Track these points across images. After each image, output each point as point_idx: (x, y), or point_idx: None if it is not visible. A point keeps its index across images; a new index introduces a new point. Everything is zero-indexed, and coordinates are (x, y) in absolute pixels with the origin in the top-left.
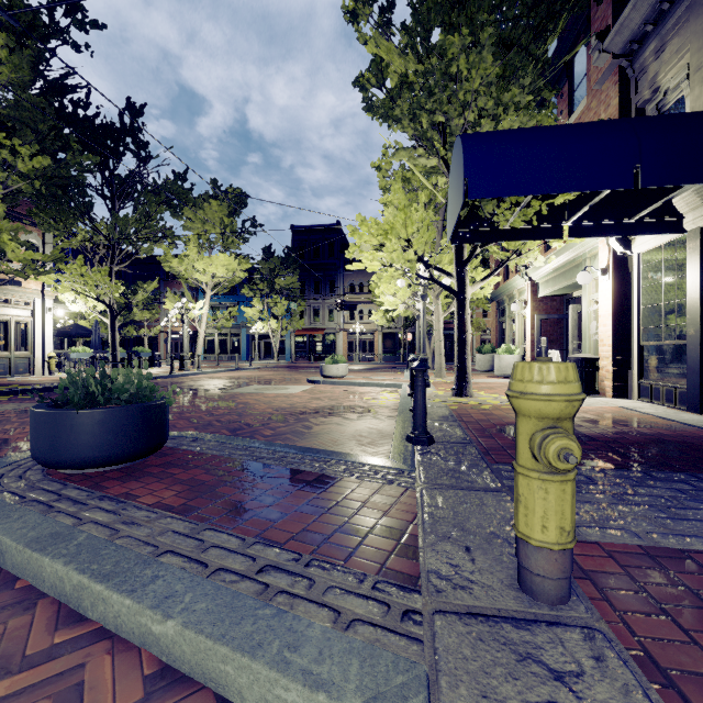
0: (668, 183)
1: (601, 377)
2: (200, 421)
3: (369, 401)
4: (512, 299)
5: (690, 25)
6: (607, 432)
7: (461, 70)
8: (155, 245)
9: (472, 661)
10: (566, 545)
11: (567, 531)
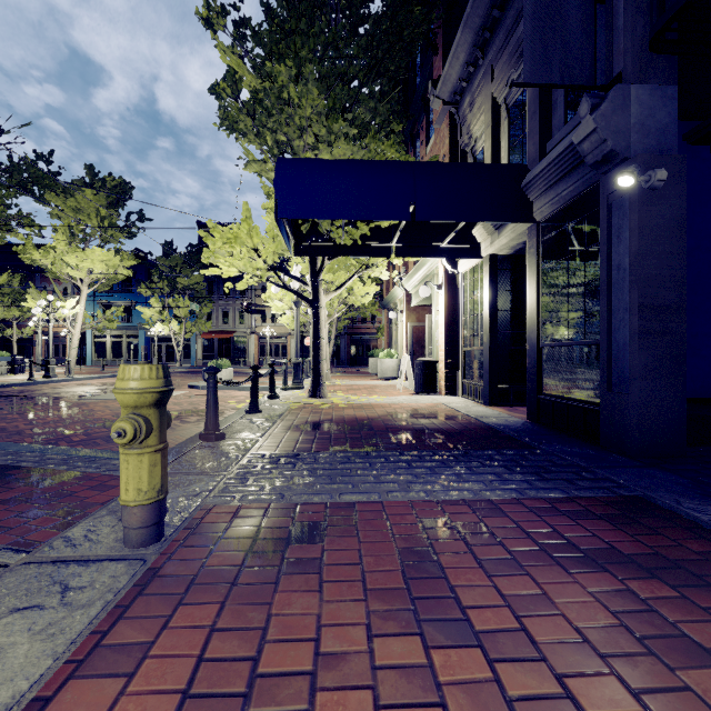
0: (435, 219)
1: (439, 378)
2: (11, 430)
3: (230, 404)
4: (397, 307)
5: (485, 89)
6: (396, 423)
7: (293, 98)
8: (8, 233)
9: (7, 591)
10: (142, 502)
11: (145, 491)
